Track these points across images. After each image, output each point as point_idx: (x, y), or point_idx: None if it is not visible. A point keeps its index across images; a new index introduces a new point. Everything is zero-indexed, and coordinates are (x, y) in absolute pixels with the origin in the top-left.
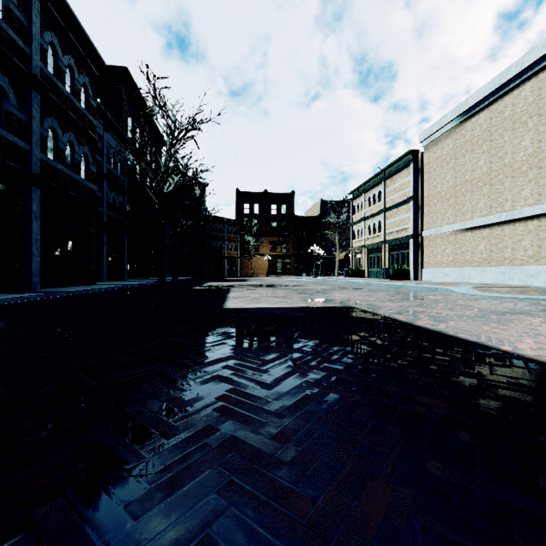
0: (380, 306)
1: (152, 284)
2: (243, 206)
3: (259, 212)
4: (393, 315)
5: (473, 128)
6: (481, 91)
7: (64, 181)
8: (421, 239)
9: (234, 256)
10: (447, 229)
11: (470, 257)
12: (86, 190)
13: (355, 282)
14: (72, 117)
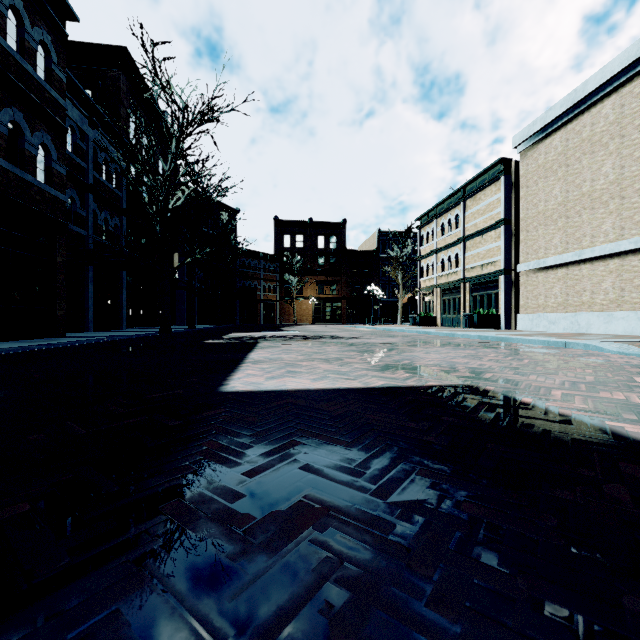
0: (533, 386)
1: (148, 336)
2: (283, 237)
3: (303, 245)
4: (610, 421)
5: (593, 122)
6: (608, 69)
7: (2, 180)
8: (515, 275)
9: (272, 299)
10: (554, 260)
11: (589, 298)
12: (47, 199)
13: (431, 333)
14: (17, 84)
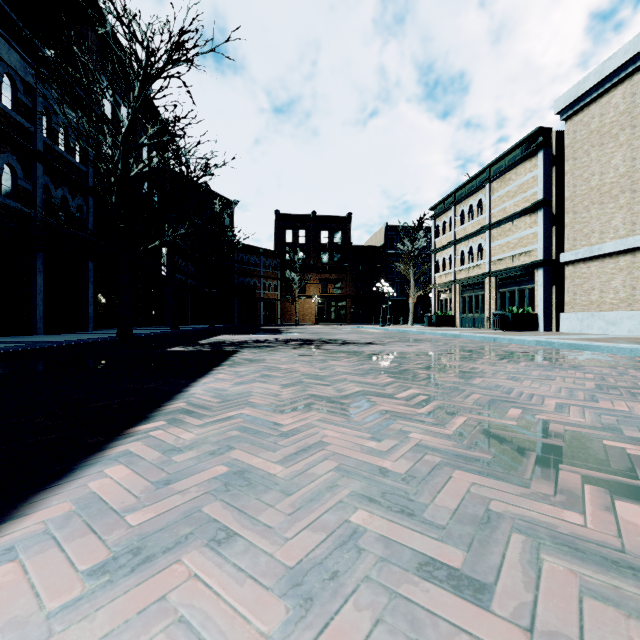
0: None
1: (93, 341)
2: (285, 232)
3: (306, 240)
4: None
5: None
6: None
7: None
8: (557, 266)
9: (272, 298)
10: (614, 246)
11: None
12: None
13: (461, 336)
14: None
